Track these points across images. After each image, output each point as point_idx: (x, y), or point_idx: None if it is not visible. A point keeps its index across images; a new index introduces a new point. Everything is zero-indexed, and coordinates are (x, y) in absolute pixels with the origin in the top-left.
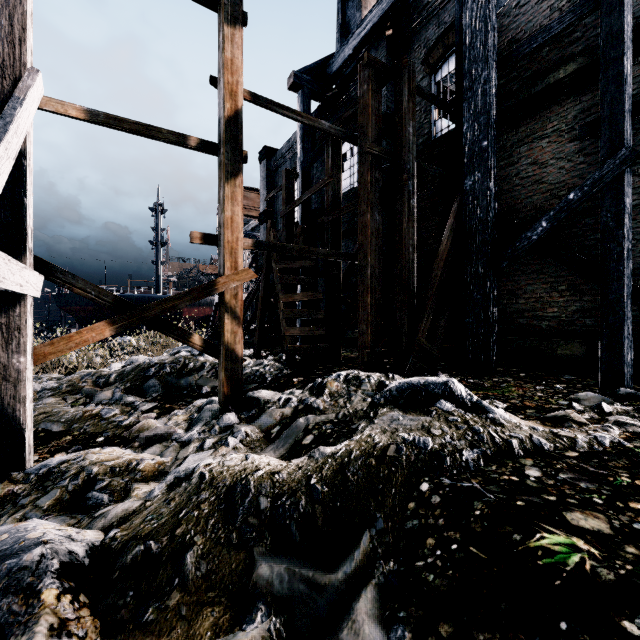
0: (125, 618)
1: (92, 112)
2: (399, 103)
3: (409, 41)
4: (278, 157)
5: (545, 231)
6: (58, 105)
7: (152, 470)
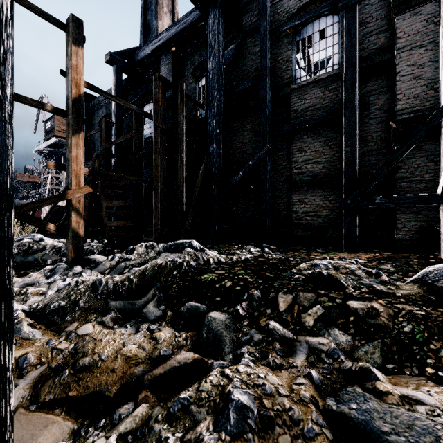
0: (57, 321)
1: None
2: (176, 102)
3: (185, 58)
4: (96, 102)
5: (241, 177)
6: None
7: (36, 293)
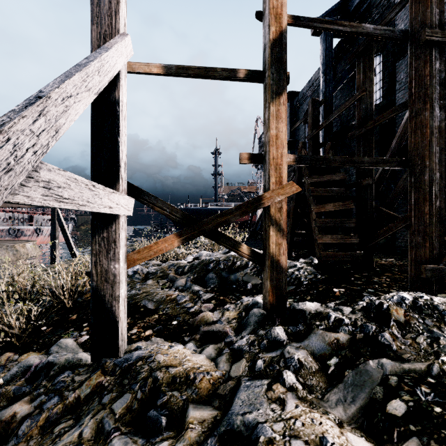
0: None
1: (167, 67)
2: None
3: None
4: (300, 97)
5: None
6: (145, 67)
7: (207, 387)
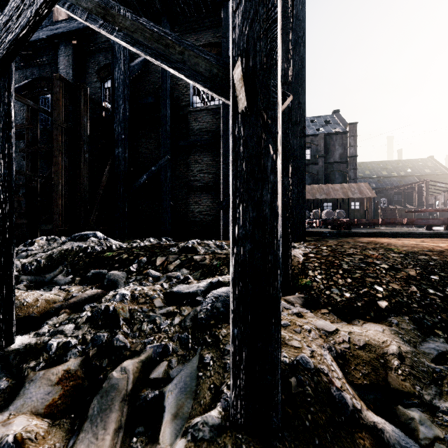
0: None
1: None
2: (79, 104)
3: (88, 55)
4: None
5: (145, 180)
6: None
7: None
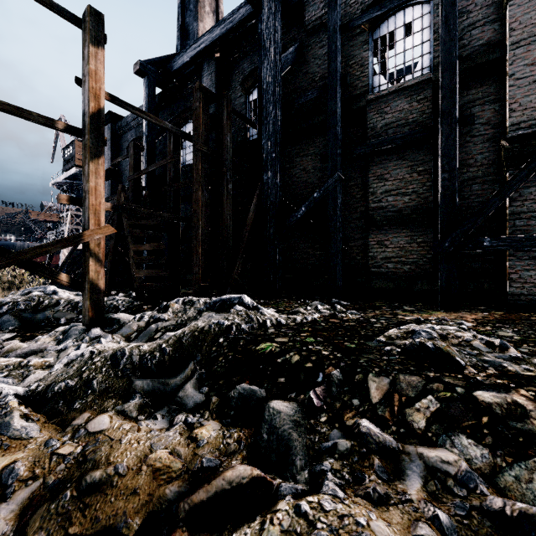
0: (62, 410)
1: None
2: (221, 119)
3: (232, 66)
4: (123, 124)
5: (304, 213)
6: None
7: (41, 365)
